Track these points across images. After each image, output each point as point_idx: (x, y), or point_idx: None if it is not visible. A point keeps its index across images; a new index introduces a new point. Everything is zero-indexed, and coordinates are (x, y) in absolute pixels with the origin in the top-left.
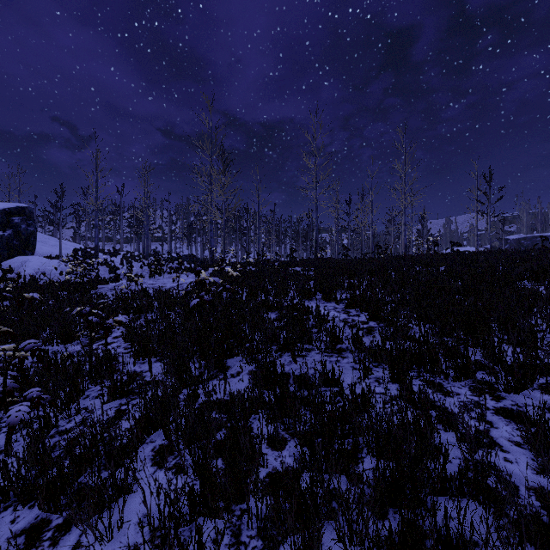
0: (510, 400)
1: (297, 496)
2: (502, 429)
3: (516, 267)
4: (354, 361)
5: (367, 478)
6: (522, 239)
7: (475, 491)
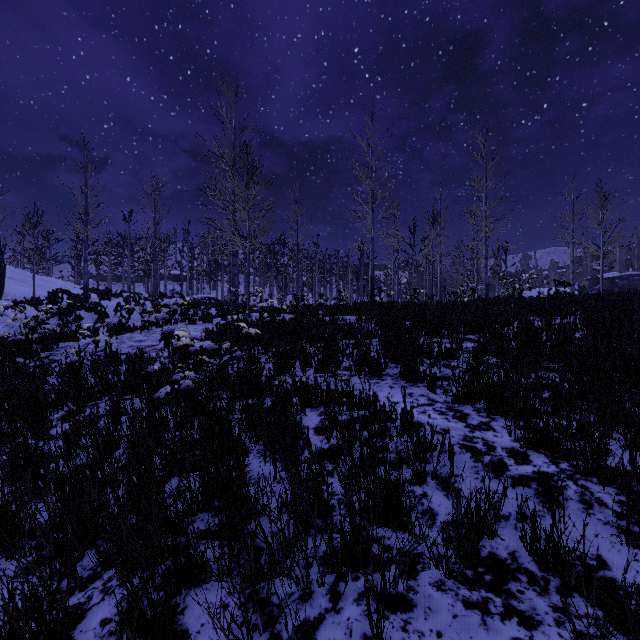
0: None
1: None
2: None
3: None
4: None
5: None
6: (617, 278)
7: None
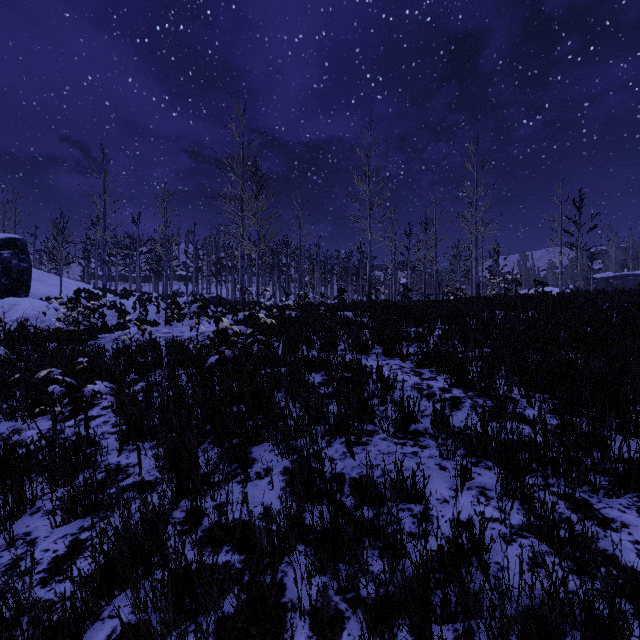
0: None
1: None
2: None
3: (639, 313)
4: (440, 454)
5: None
6: (611, 278)
7: None
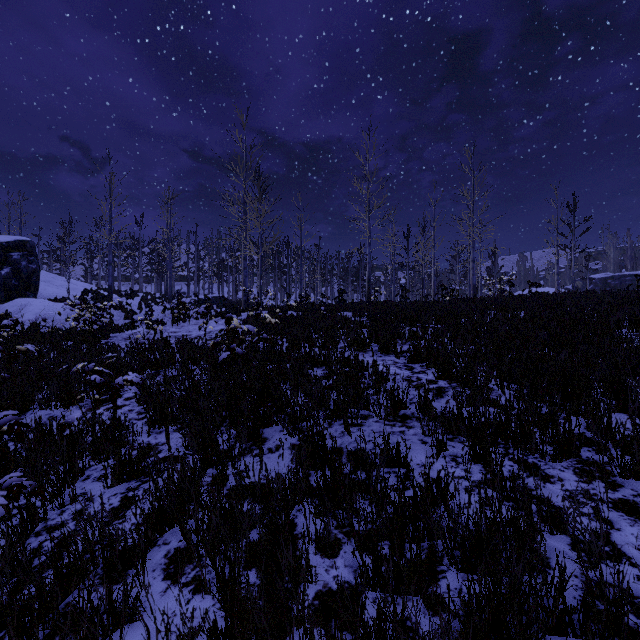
0: (629, 489)
1: (360, 637)
2: (626, 531)
3: (614, 313)
4: (423, 432)
5: (455, 609)
6: (609, 278)
7: (608, 633)
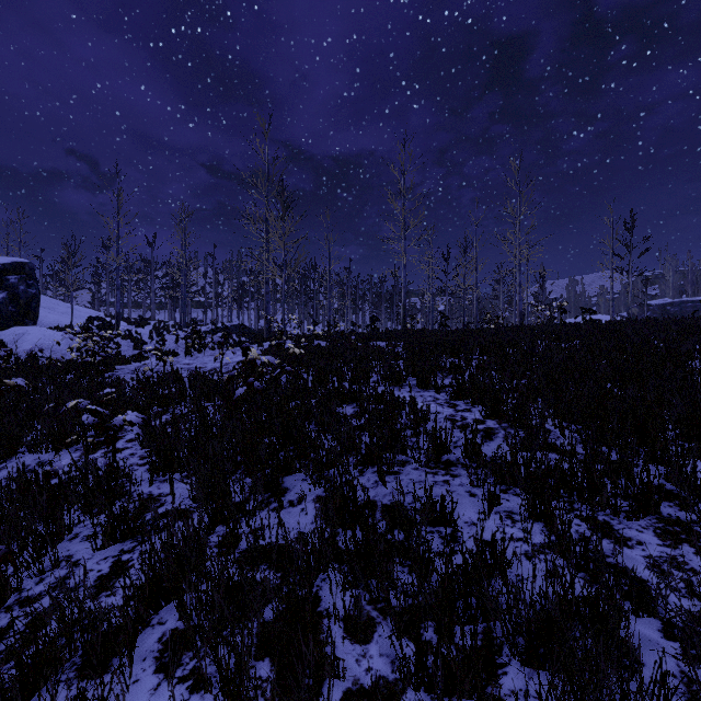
0: None
1: None
2: None
3: (684, 342)
4: (471, 482)
5: None
6: (668, 304)
7: None
